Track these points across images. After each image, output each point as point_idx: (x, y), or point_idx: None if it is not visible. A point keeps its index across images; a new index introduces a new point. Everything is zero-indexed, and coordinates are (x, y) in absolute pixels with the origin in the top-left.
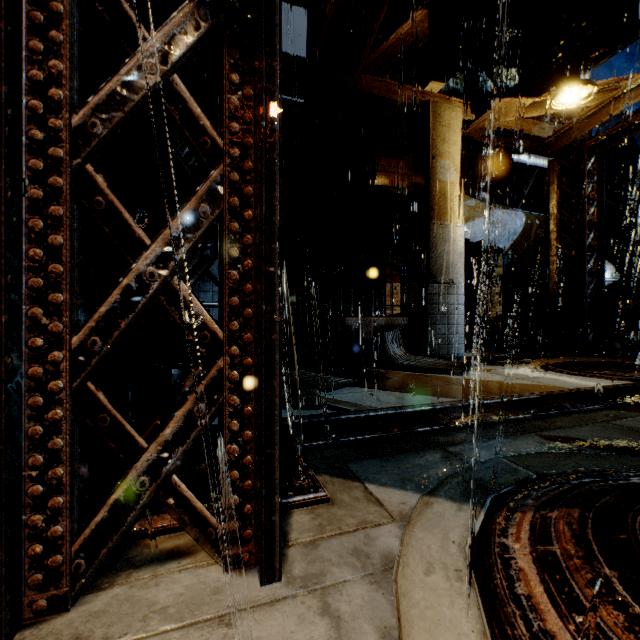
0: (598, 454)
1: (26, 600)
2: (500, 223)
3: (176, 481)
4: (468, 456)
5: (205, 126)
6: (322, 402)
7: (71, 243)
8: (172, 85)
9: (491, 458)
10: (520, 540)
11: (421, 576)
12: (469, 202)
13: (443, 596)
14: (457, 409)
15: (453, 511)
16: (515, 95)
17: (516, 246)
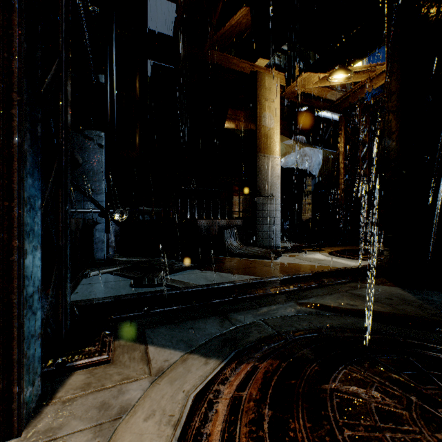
0: (327, 315)
1: None
2: (307, 156)
3: None
4: (238, 320)
5: None
6: (162, 281)
7: None
8: None
9: (253, 321)
10: (231, 387)
11: (139, 423)
12: (287, 142)
13: (145, 439)
14: (250, 285)
15: (200, 365)
16: (312, 71)
17: (318, 172)
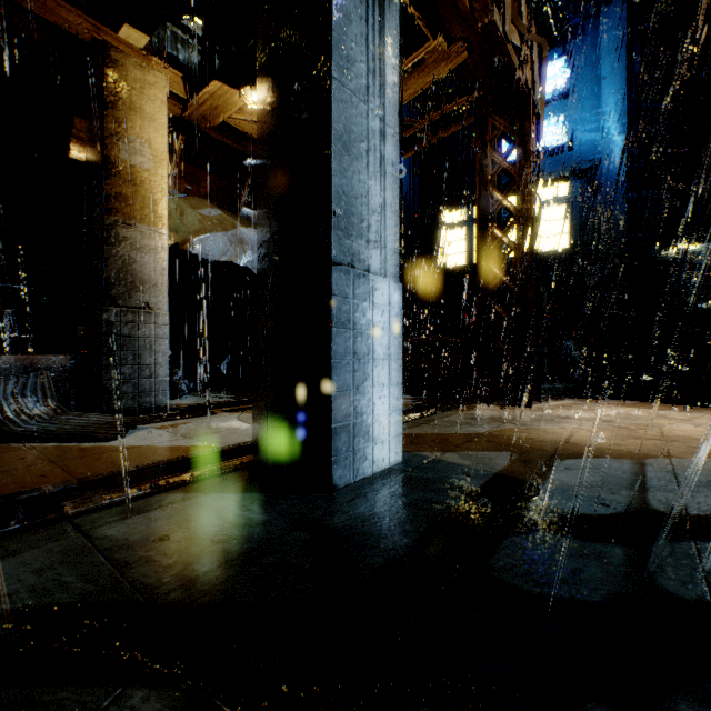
0: None
1: None
2: (245, 243)
3: None
4: None
5: None
6: None
7: None
8: None
9: None
10: None
11: None
12: (207, 211)
13: None
14: None
15: None
16: (225, 80)
17: None
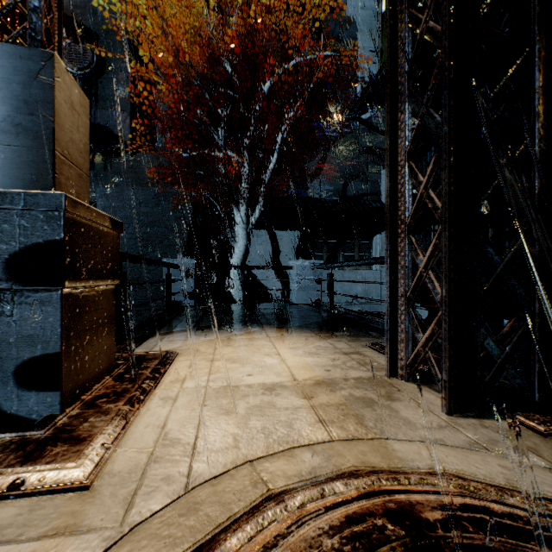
0: None
1: (398, 371)
2: None
3: (430, 355)
4: None
5: (439, 206)
6: None
7: (406, 263)
8: (429, 195)
9: None
10: None
11: (493, 461)
12: None
13: (482, 465)
14: None
15: None
16: None
17: None
